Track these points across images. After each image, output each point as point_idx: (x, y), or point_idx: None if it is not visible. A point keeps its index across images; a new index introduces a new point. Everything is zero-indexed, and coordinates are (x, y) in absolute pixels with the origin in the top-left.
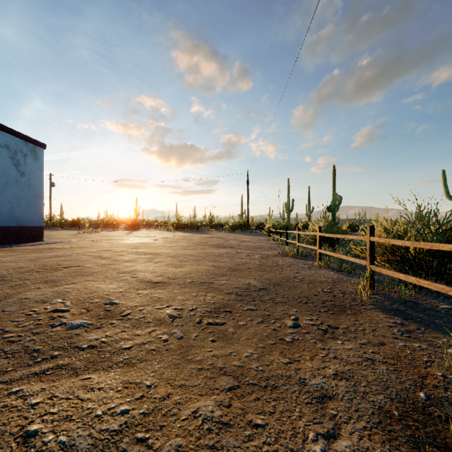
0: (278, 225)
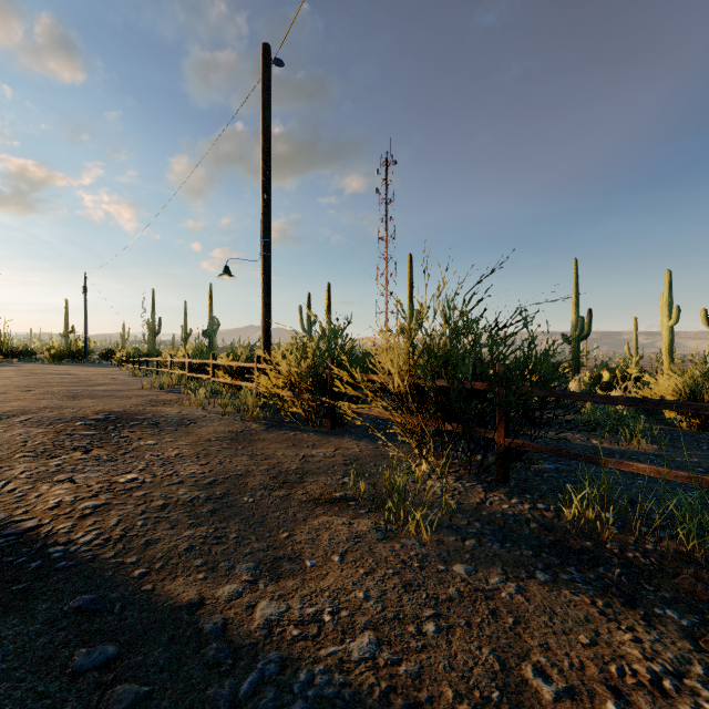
0: (135, 353)
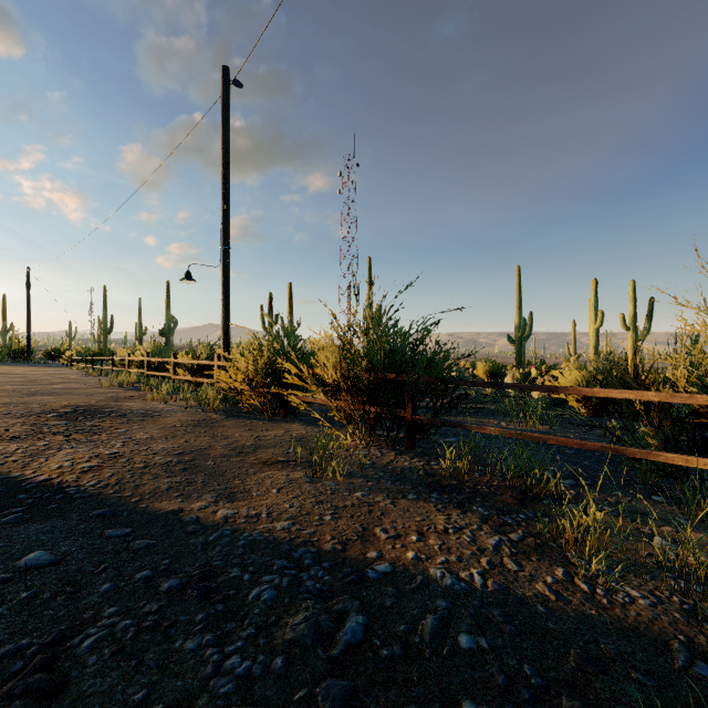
0: (86, 353)
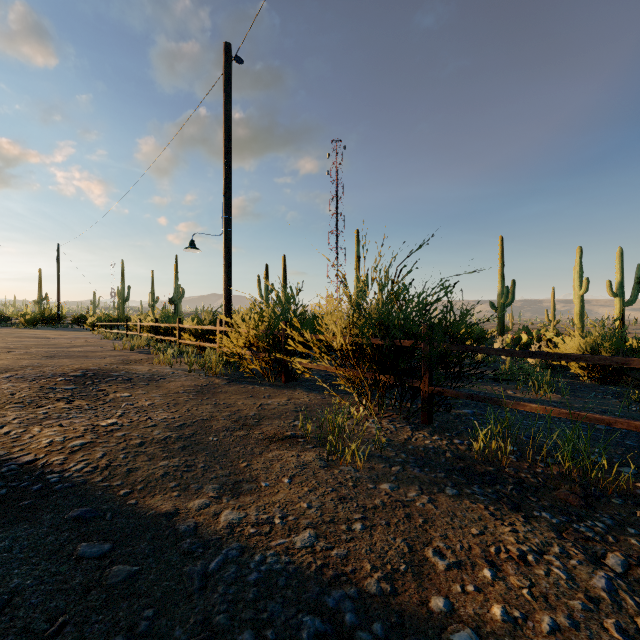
0: (106, 319)
